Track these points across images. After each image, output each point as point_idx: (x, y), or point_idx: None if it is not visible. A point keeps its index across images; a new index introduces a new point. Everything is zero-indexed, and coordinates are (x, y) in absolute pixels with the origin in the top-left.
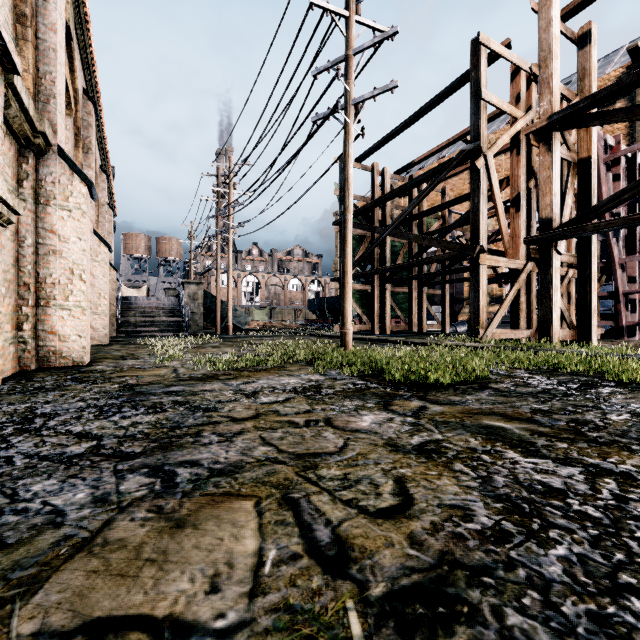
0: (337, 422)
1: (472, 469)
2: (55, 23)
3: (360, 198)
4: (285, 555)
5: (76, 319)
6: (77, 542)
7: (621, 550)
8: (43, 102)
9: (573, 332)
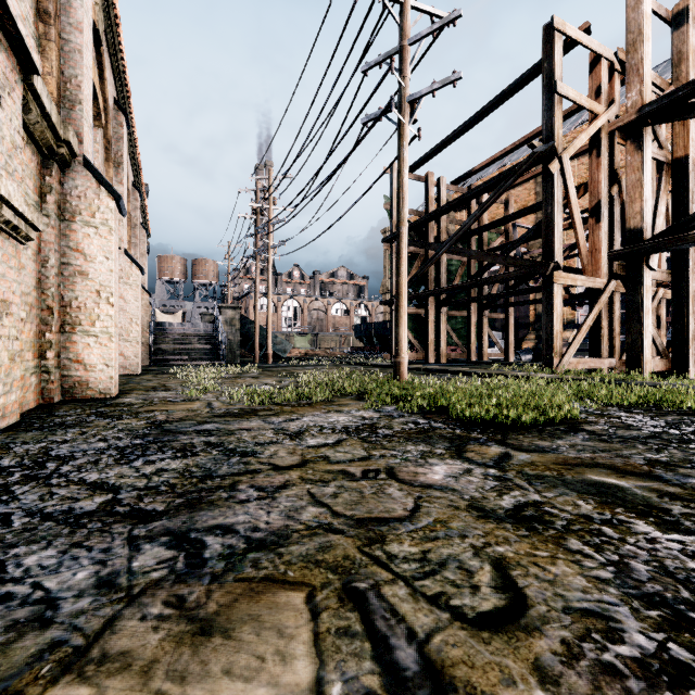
0: (402, 474)
1: (596, 549)
2: (81, 22)
3: (412, 212)
4: (355, 694)
5: (103, 346)
6: (66, 655)
7: None
8: (68, 109)
9: (666, 362)
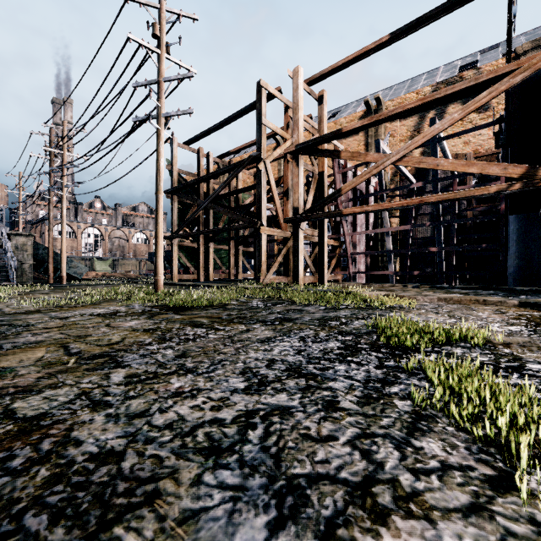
0: (113, 325)
1: (163, 333)
2: None
3: (189, 174)
4: (54, 355)
5: None
6: None
7: (184, 343)
8: None
9: (315, 278)
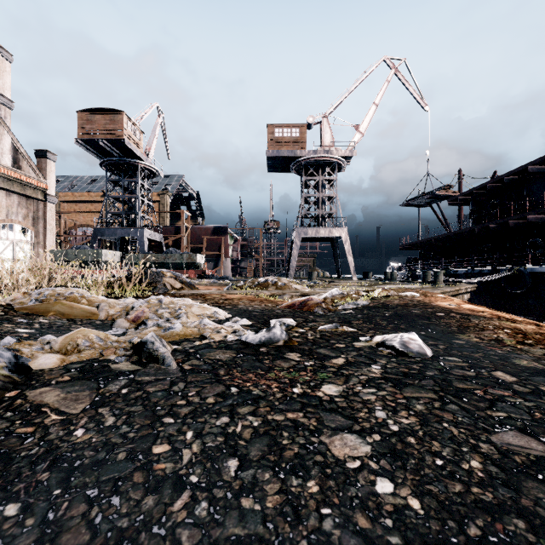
0: None
1: None
2: None
3: None
4: None
5: None
6: None
7: None
8: None
9: None
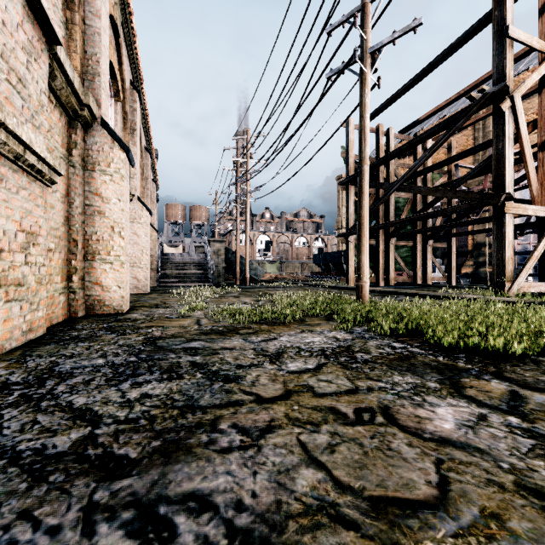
0: (402, 417)
1: None
2: (99, 10)
3: None
4: None
5: (116, 272)
6: None
7: None
8: (90, 80)
9: None
